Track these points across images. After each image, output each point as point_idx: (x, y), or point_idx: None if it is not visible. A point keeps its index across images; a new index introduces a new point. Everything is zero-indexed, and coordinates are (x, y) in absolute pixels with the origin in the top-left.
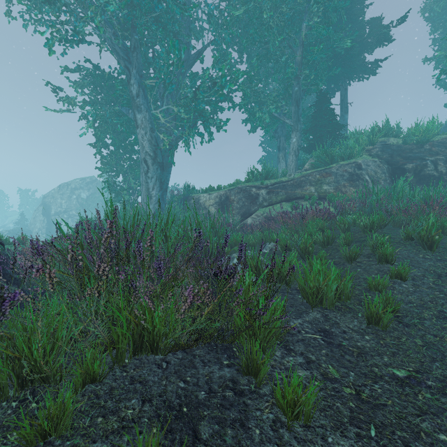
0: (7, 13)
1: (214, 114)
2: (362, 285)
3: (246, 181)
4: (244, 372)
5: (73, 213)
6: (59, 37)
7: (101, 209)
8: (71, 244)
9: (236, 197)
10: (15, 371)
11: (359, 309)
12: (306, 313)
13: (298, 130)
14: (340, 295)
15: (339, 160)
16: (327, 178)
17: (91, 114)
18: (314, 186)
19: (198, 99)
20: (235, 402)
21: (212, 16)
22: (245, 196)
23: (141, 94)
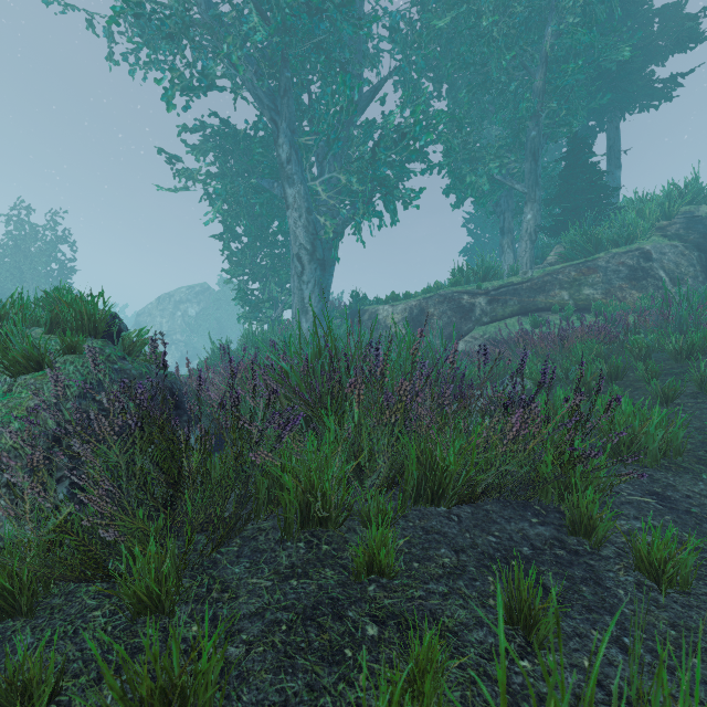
0: (108, 57)
1: (398, 181)
2: (694, 437)
3: (452, 284)
4: (569, 531)
5: (178, 337)
6: (181, 85)
7: (216, 332)
8: (293, 368)
9: (437, 309)
10: (300, 507)
11: (700, 469)
12: (616, 471)
13: (536, 201)
14: (665, 448)
15: (610, 247)
16: (589, 276)
17: (220, 193)
18: (568, 289)
19: (377, 160)
20: (573, 561)
21: (397, 30)
22: (452, 308)
23: (293, 159)
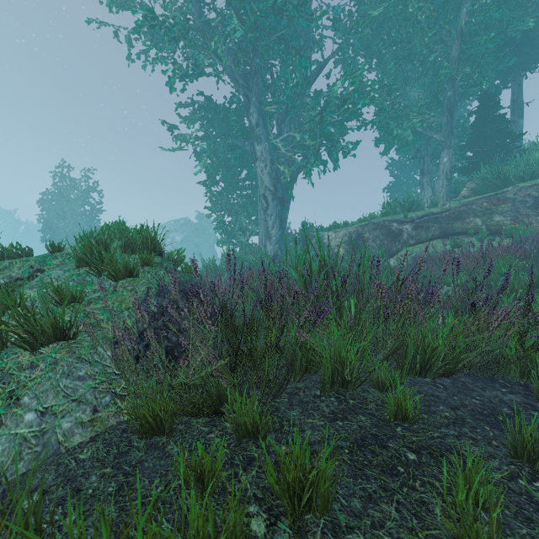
0: (128, 57)
1: (338, 136)
2: None
3: (383, 214)
4: (536, 398)
5: None
6: (180, 73)
7: (195, 253)
8: (299, 276)
9: (371, 234)
10: (331, 373)
11: None
12: None
13: (451, 147)
14: None
15: (516, 182)
16: (499, 206)
17: (206, 151)
18: (481, 217)
19: (324, 121)
20: None
21: (338, 21)
22: (383, 233)
23: (261, 123)
